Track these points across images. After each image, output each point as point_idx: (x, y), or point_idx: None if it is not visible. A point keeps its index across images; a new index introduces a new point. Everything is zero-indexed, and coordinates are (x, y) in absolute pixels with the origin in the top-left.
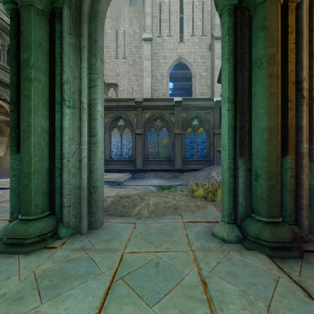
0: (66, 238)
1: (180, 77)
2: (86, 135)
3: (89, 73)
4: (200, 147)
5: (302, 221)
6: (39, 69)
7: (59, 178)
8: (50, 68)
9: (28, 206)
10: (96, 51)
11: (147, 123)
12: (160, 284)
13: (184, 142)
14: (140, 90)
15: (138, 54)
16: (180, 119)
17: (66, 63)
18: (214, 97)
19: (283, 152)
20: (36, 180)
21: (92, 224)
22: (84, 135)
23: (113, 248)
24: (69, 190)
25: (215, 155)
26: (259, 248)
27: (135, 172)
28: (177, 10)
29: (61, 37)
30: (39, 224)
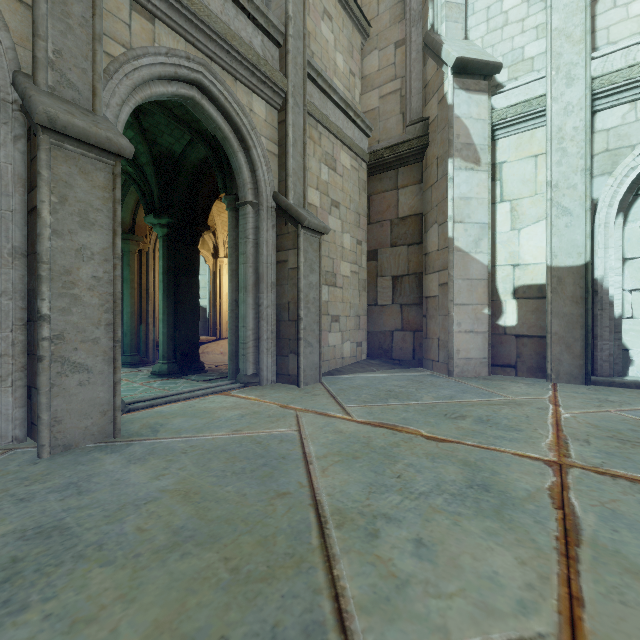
0: None
1: None
2: None
3: None
4: None
5: (149, 355)
6: None
7: None
8: None
9: None
10: None
11: None
12: None
13: None
14: None
15: None
16: None
17: None
18: None
19: (141, 323)
20: None
21: None
22: None
23: None
24: None
25: None
26: (126, 366)
27: None
28: None
29: None
30: None
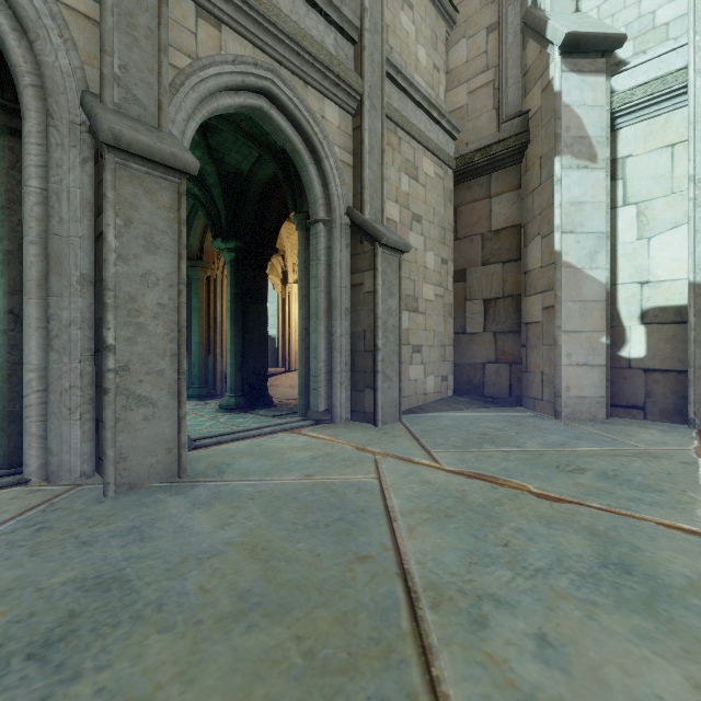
0: None
1: None
2: None
3: None
4: None
5: (217, 387)
6: None
7: None
8: None
9: None
10: None
11: None
12: None
13: None
14: None
15: None
16: None
17: None
18: None
19: (209, 353)
20: None
21: None
22: None
23: None
24: None
25: None
26: (194, 399)
27: None
28: None
29: None
30: None
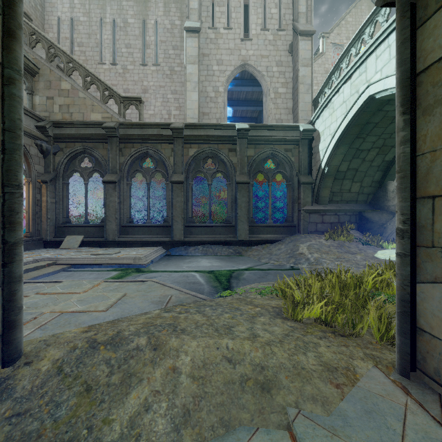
0: None
1: (243, 99)
2: None
3: None
4: (272, 207)
5: None
6: None
7: None
8: None
9: None
10: None
11: (192, 165)
12: None
13: (251, 197)
14: (181, 115)
15: (178, 59)
16: (245, 159)
17: None
18: (300, 124)
19: None
20: None
21: None
22: None
23: None
24: None
25: (302, 218)
26: None
27: (172, 247)
28: None
29: None
30: None
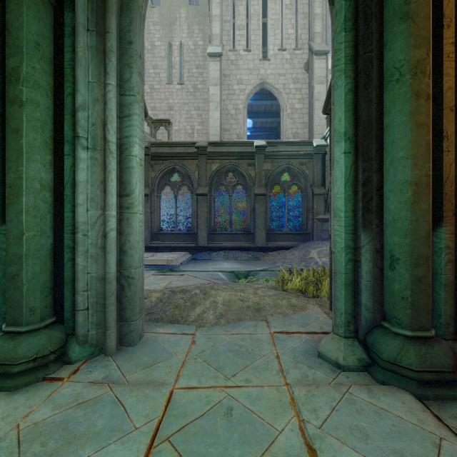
0: (81, 361)
1: (263, 111)
2: (114, 193)
3: (119, 94)
4: (292, 215)
5: None
6: (37, 85)
7: (70, 263)
8: (56, 86)
9: (17, 310)
10: (132, 59)
11: (215, 178)
12: (235, 452)
13: (269, 207)
14: (204, 130)
15: (200, 77)
16: (263, 173)
17: (81, 76)
18: (314, 140)
19: (434, 221)
20: (31, 267)
21: (125, 338)
22: (111, 193)
23: (157, 380)
24: (87, 283)
25: (315, 226)
26: (398, 381)
27: (197, 252)
28: (259, 12)
29: (73, 35)
30: (35, 340)
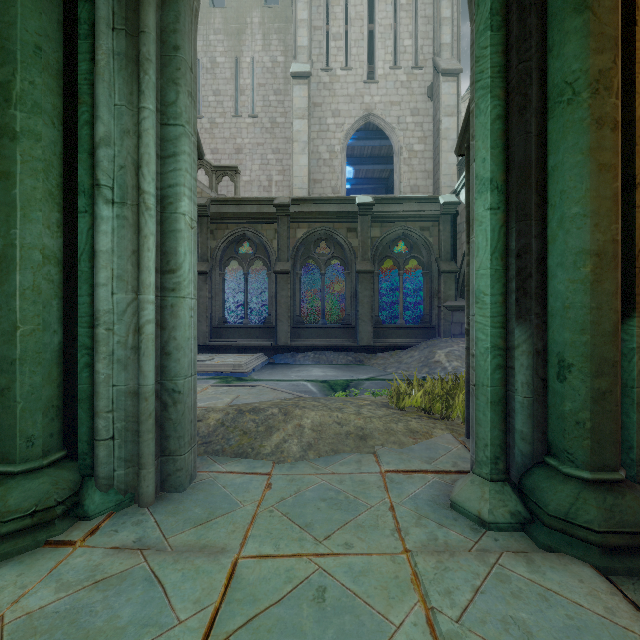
0: (102, 515)
1: (368, 155)
2: (153, 269)
3: (160, 124)
4: (409, 301)
5: None
6: (37, 109)
7: (87, 371)
8: (67, 112)
9: (7, 440)
10: (178, 72)
11: (301, 249)
12: None
13: (377, 289)
14: (286, 182)
15: (281, 108)
16: (369, 241)
17: (103, 96)
18: (440, 195)
19: (622, 309)
20: (28, 377)
21: (169, 480)
22: (148, 269)
23: (214, 543)
24: (112, 400)
25: (442, 317)
26: (572, 547)
27: (275, 353)
28: (363, 15)
29: (92, 36)
30: (34, 484)
